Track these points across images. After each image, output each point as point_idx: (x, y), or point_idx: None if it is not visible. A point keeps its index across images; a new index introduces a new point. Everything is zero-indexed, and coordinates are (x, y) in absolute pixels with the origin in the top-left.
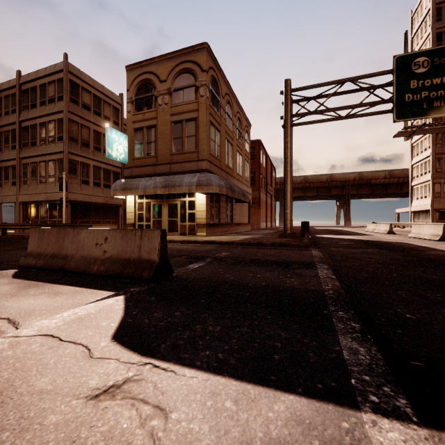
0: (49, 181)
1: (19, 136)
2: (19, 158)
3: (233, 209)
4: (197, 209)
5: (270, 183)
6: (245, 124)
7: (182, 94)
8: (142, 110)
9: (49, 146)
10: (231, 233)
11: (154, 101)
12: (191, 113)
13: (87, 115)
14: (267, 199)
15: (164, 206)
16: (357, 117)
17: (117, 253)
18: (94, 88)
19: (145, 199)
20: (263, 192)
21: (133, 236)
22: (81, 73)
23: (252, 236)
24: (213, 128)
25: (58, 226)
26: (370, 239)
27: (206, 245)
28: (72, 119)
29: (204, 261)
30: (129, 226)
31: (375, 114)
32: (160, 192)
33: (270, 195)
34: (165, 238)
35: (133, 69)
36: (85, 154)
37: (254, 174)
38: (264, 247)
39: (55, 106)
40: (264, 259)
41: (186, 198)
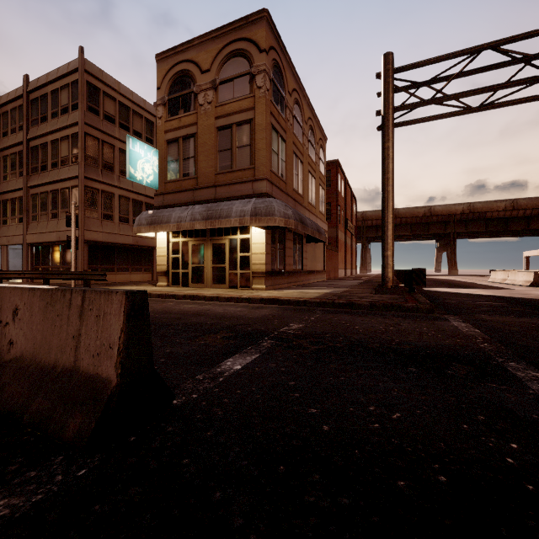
0: (61, 216)
1: (27, 159)
2: (26, 188)
3: (303, 251)
4: (253, 251)
5: (349, 218)
6: (319, 136)
7: (231, 88)
8: (178, 114)
9: (61, 170)
10: (301, 284)
11: (193, 100)
12: (244, 113)
13: (111, 128)
14: (346, 239)
15: (207, 246)
16: (499, 106)
17: (33, 349)
18: (121, 94)
19: (182, 237)
20: (342, 229)
21: (66, 307)
22: (103, 73)
23: (332, 290)
24: (276, 135)
25: (64, 275)
26: (518, 296)
27: (265, 305)
28: (90, 134)
29: (257, 349)
30: (160, 275)
31: (528, 100)
32: (200, 226)
33: (349, 234)
34: (142, 314)
35: (165, 58)
36: (108, 180)
37: (330, 205)
38: (360, 312)
39: (69, 117)
40: (376, 344)
41: (237, 235)
